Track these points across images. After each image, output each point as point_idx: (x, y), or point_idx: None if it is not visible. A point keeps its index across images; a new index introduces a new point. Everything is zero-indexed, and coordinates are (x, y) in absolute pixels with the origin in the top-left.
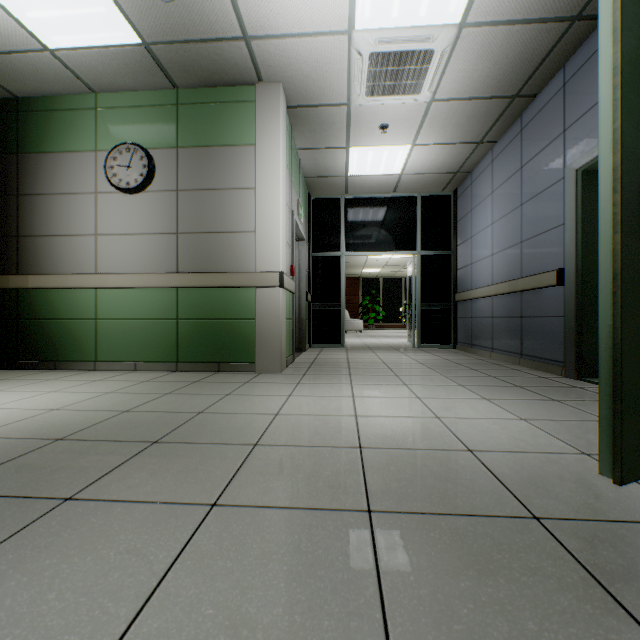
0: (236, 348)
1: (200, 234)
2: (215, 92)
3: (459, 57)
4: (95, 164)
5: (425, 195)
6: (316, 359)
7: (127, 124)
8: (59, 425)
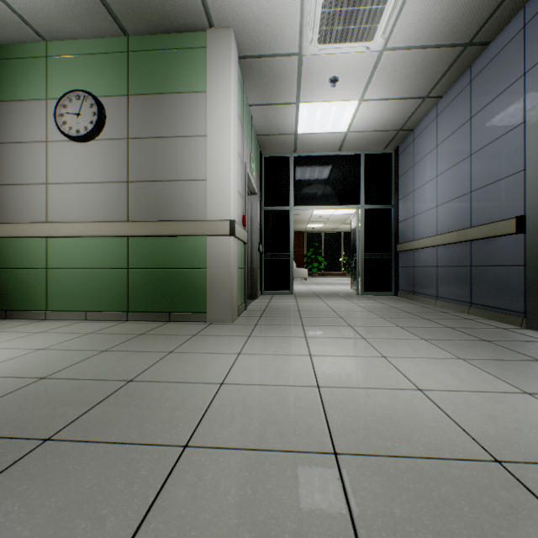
0: (187, 297)
1: (151, 182)
2: (166, 39)
3: None
4: (46, 112)
5: (368, 153)
6: (267, 307)
7: (78, 72)
8: None
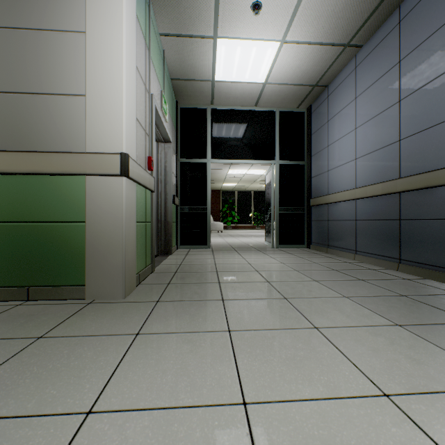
0: (56, 264)
1: None
2: None
3: None
4: None
5: (283, 110)
6: (180, 266)
7: None
8: None
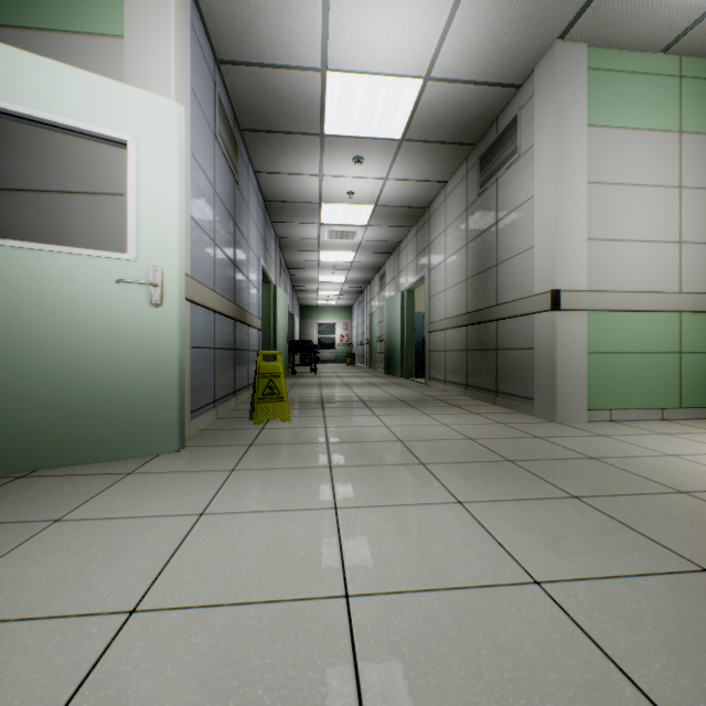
0: None
1: None
2: None
3: None
4: None
5: None
6: None
7: None
8: (656, 468)
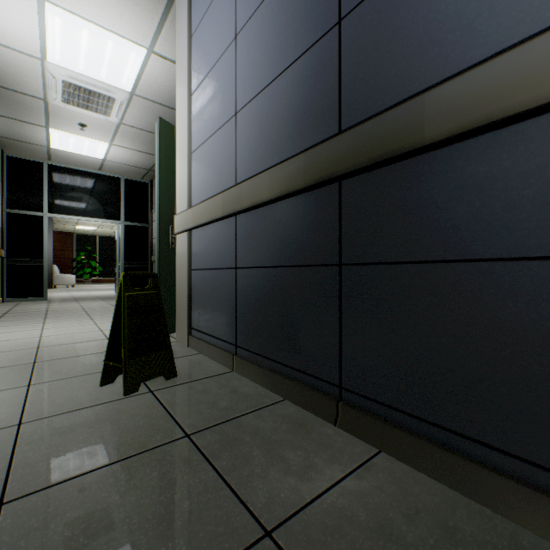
0: None
1: None
2: None
3: (135, 108)
4: None
5: (128, 179)
6: (11, 311)
7: None
8: None
